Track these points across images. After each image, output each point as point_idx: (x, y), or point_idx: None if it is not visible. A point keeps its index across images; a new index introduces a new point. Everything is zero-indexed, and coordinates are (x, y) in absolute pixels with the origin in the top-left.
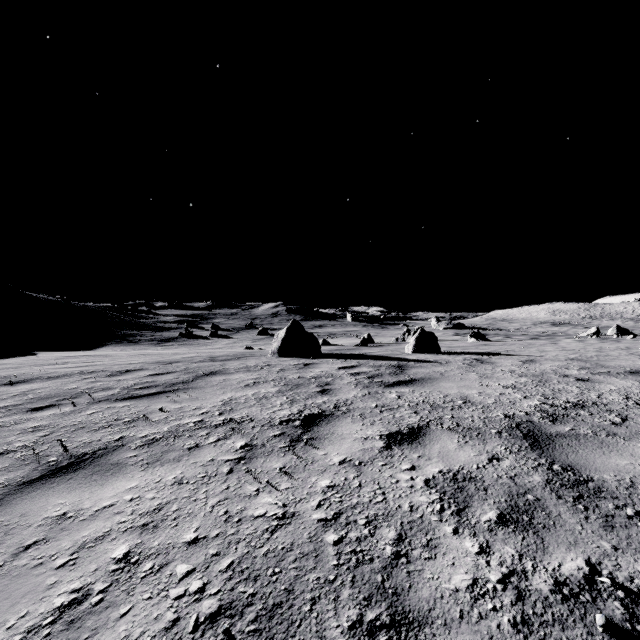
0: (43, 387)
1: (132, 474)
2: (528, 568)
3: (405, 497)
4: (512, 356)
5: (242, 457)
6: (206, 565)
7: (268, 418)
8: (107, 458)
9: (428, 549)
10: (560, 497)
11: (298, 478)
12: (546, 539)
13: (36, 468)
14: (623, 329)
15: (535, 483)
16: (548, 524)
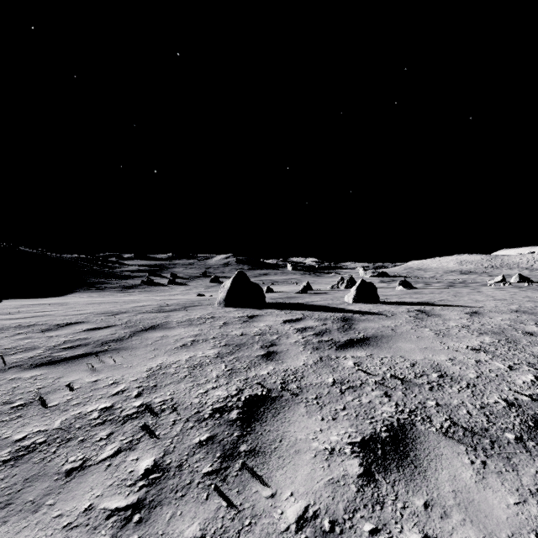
0: None
1: None
2: None
3: None
4: (453, 307)
5: (139, 502)
6: None
7: (197, 404)
8: None
9: None
10: None
11: None
12: None
13: None
14: (524, 277)
15: None
16: None
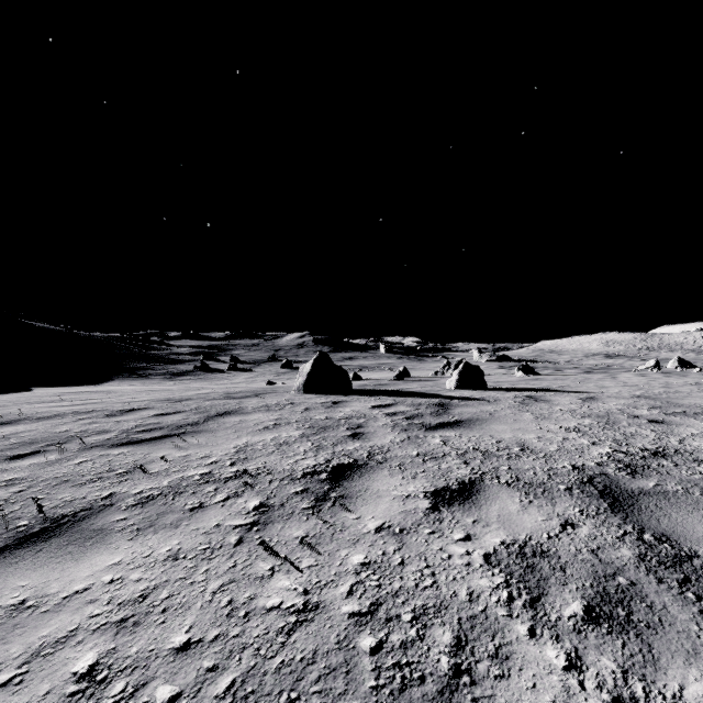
0: (30, 430)
1: (117, 544)
2: (638, 694)
3: (461, 580)
4: (569, 393)
5: (255, 522)
6: (197, 687)
7: (289, 469)
8: (89, 522)
9: (498, 661)
10: (661, 580)
11: (324, 552)
12: (654, 646)
13: (0, 535)
14: (685, 362)
15: (625, 560)
16: (653, 622)
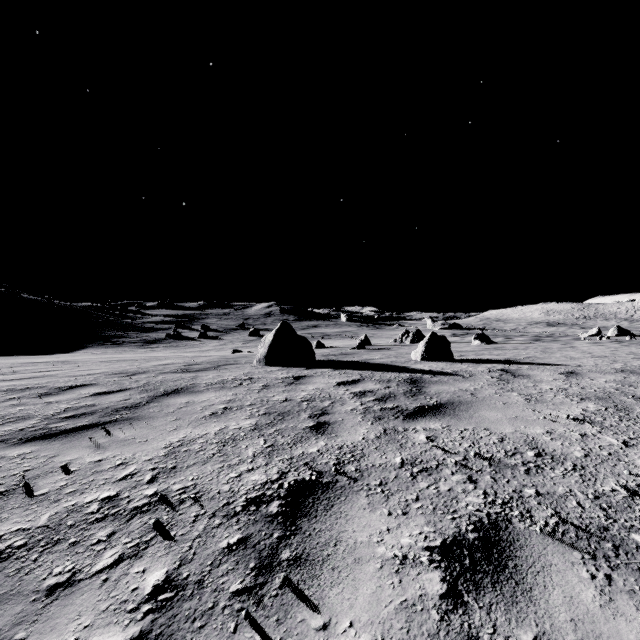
0: None
1: None
2: None
3: None
4: (544, 366)
5: (141, 637)
6: None
7: (226, 492)
8: None
9: None
10: None
11: None
12: None
13: None
14: (624, 330)
15: None
16: None
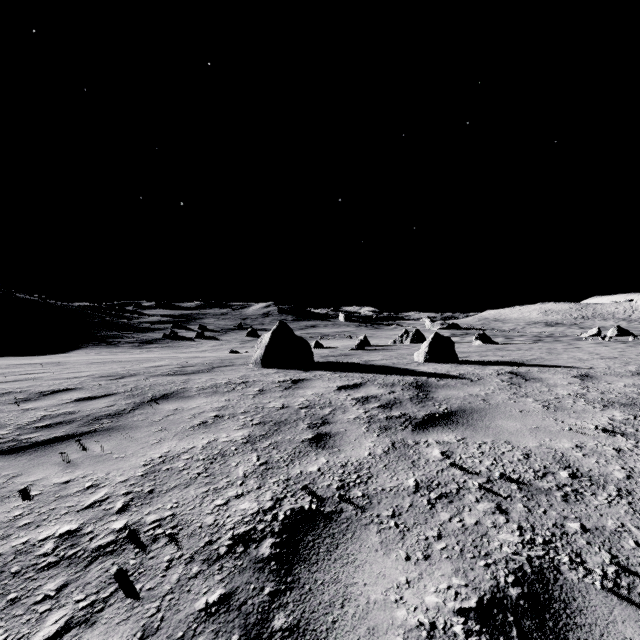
0: None
1: None
2: None
3: None
4: (554, 368)
5: None
6: None
7: (210, 526)
8: None
9: None
10: None
11: None
12: None
13: None
14: (623, 330)
15: None
16: None
